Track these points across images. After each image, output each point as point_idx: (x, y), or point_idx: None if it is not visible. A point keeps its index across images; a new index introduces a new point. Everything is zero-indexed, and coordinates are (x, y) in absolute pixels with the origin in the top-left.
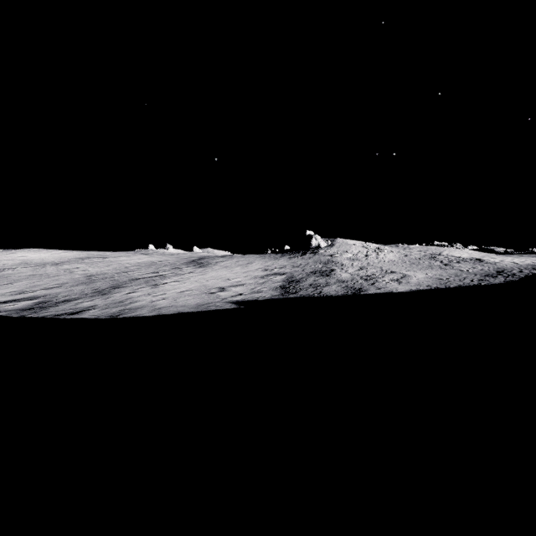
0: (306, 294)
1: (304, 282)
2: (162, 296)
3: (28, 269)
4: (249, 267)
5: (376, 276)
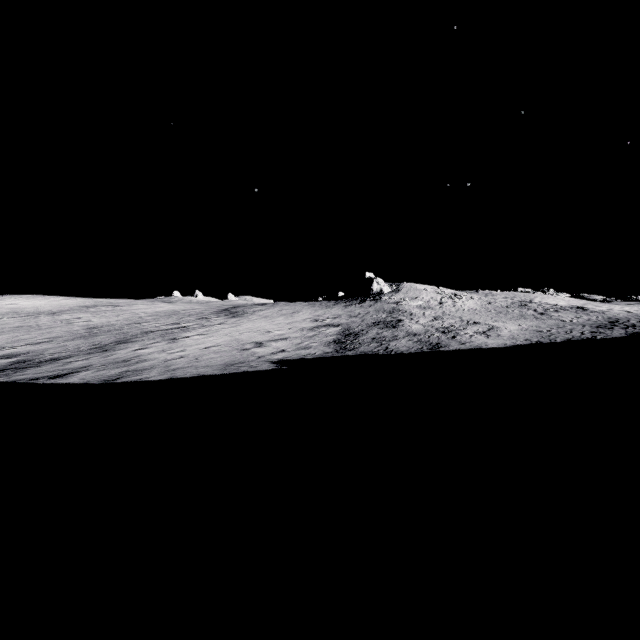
0: (369, 350)
1: (364, 336)
2: (179, 354)
3: (15, 319)
4: (294, 317)
5: (456, 328)
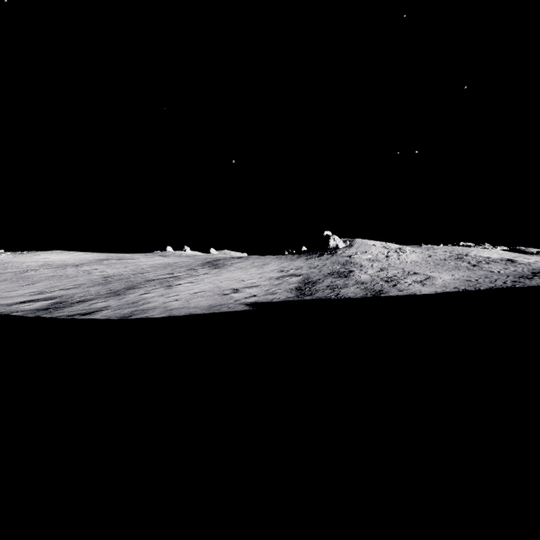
0: (323, 296)
1: (321, 284)
2: (174, 298)
3: (49, 270)
4: (264, 268)
5: (398, 278)
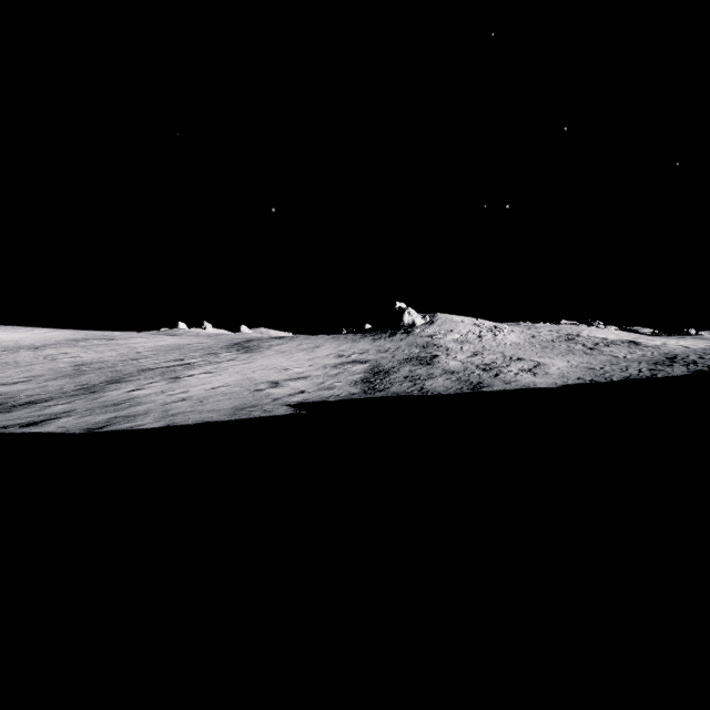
0: (401, 391)
1: (396, 374)
2: (181, 396)
3: None
4: (316, 352)
5: (498, 365)
